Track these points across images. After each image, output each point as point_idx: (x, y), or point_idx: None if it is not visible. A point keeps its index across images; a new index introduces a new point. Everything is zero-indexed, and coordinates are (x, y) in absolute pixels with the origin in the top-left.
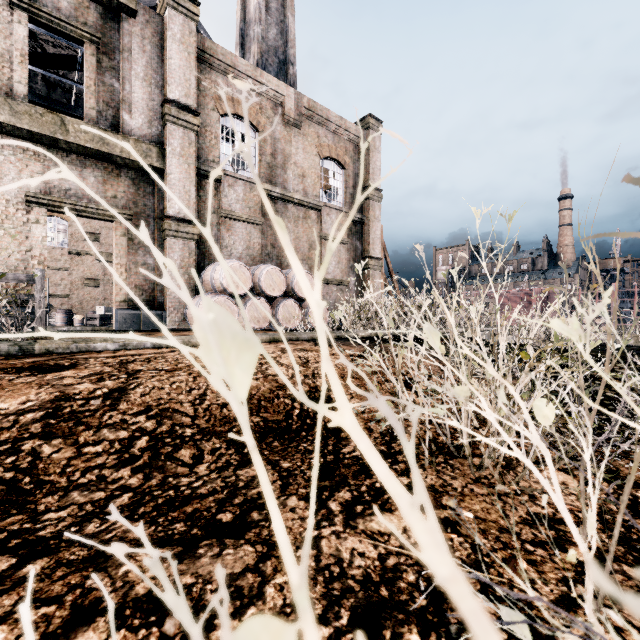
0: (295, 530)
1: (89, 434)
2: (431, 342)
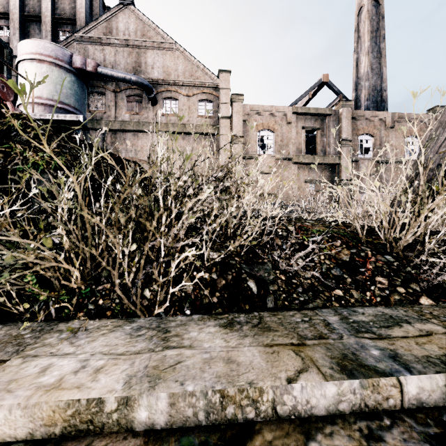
0: None
1: None
2: None
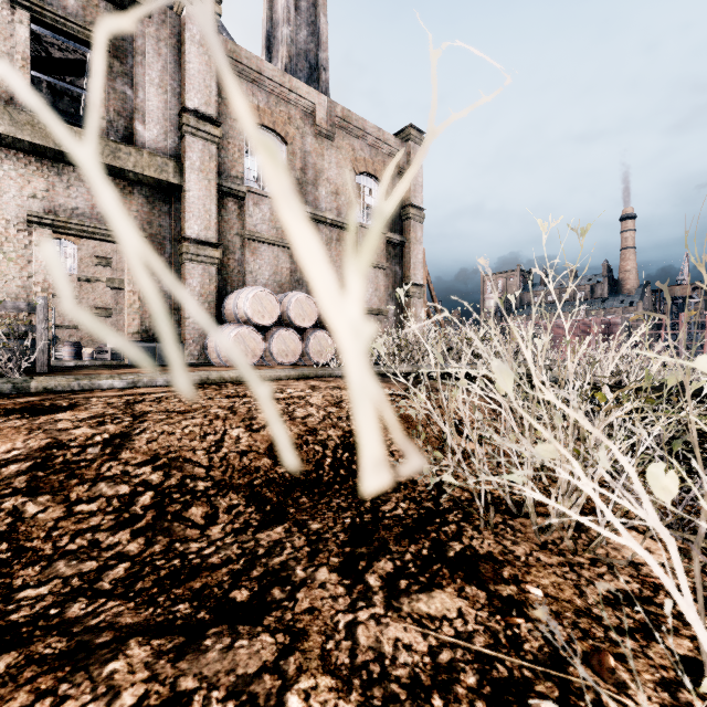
0: (325, 613)
1: (83, 489)
2: (502, 385)
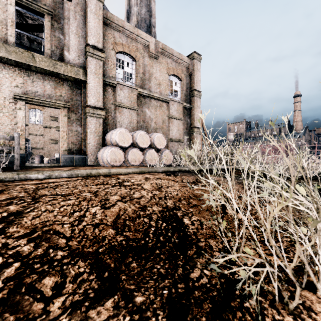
0: None
1: None
2: None
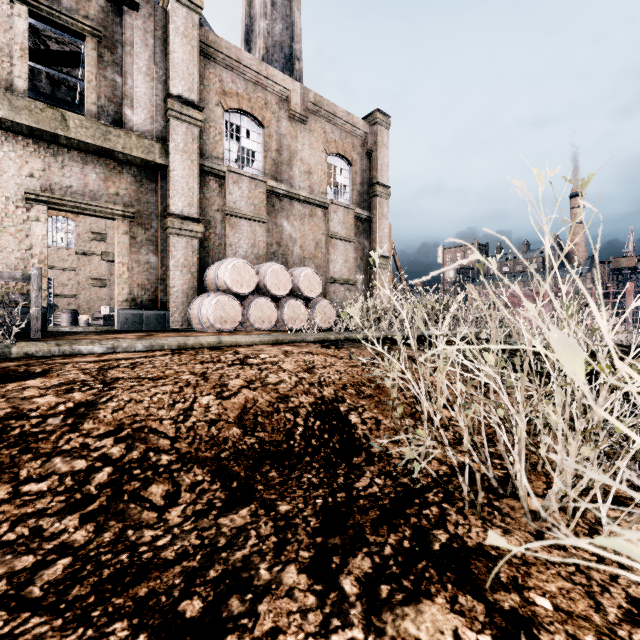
0: (291, 637)
1: (35, 465)
2: (568, 370)
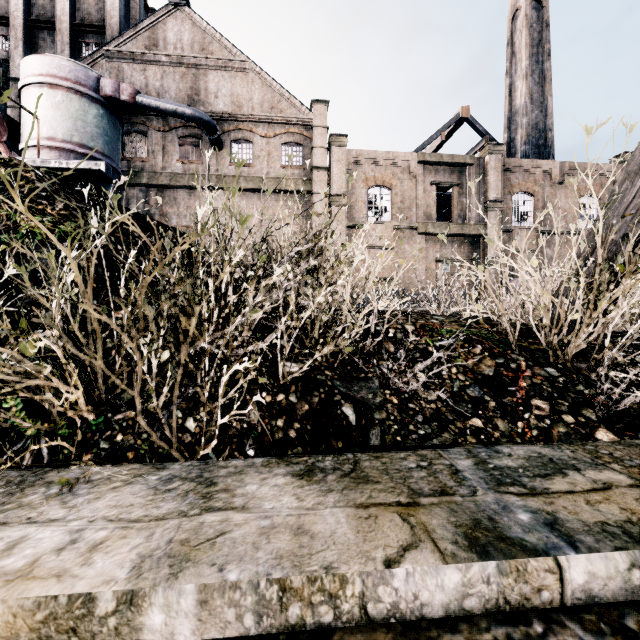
0: None
1: None
2: None
